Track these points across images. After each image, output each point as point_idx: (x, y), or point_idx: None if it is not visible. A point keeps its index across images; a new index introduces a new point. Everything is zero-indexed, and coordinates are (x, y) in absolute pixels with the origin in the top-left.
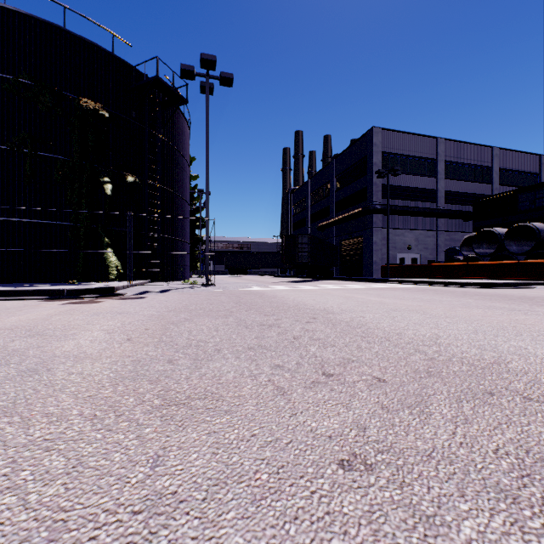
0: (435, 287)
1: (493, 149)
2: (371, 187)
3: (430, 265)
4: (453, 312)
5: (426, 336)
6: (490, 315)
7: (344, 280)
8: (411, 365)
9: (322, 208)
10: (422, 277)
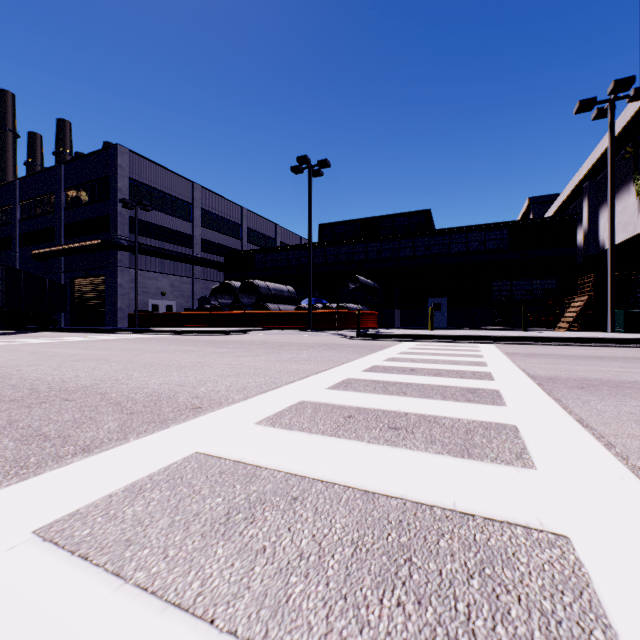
0: (171, 336)
1: (243, 209)
2: (115, 216)
3: (180, 314)
4: (135, 357)
5: (64, 378)
6: (161, 357)
7: (72, 331)
8: (5, 398)
9: (42, 228)
10: (173, 326)
